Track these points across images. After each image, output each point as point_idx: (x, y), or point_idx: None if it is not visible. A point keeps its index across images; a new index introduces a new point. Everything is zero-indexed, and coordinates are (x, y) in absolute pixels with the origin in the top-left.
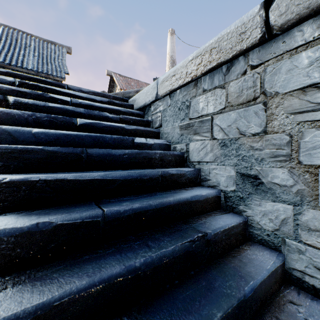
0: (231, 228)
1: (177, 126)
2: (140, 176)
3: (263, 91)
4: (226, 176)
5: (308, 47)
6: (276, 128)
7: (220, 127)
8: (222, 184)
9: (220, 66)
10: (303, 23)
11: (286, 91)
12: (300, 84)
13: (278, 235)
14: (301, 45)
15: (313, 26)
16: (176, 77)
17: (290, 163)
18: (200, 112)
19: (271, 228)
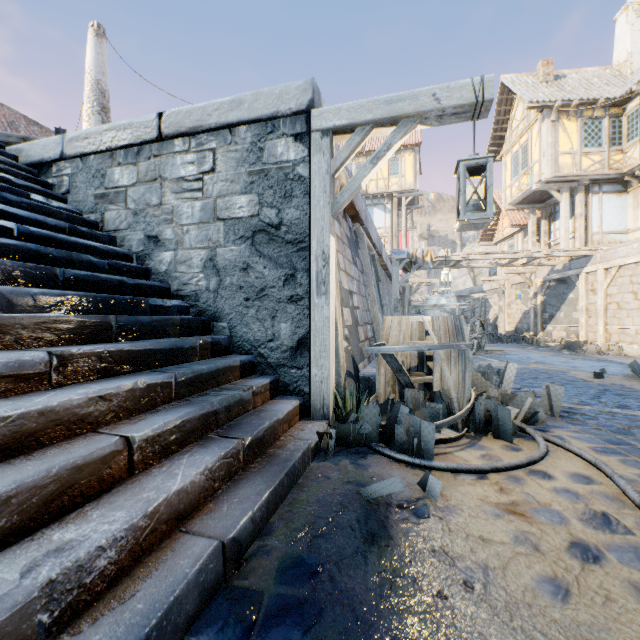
0: (133, 267)
1: (91, 194)
2: (45, 221)
3: (161, 176)
4: (138, 240)
5: (180, 155)
6: (167, 202)
7: (133, 199)
8: (135, 247)
9: (133, 147)
10: (179, 139)
11: (171, 178)
12: (177, 176)
13: (168, 273)
14: (178, 152)
15: (182, 143)
16: (89, 141)
17: (173, 224)
18: (116, 183)
19: (164, 270)
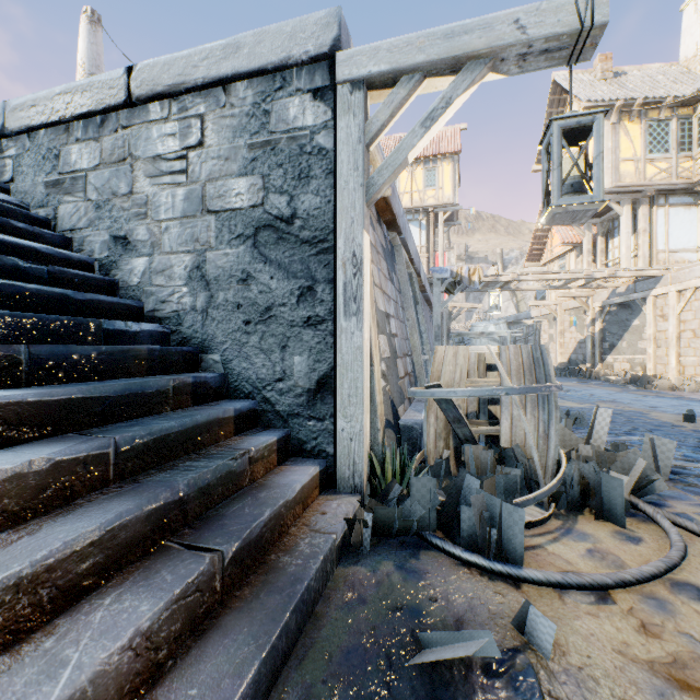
0: (90, 278)
1: (41, 182)
2: None
3: (131, 154)
4: (101, 242)
5: (157, 124)
6: (139, 190)
7: (96, 186)
8: (98, 252)
9: (94, 116)
10: (155, 103)
11: (145, 157)
12: (153, 153)
13: (141, 287)
14: (154, 121)
15: (160, 109)
16: (37, 110)
17: (148, 220)
18: (73, 166)
19: (136, 283)
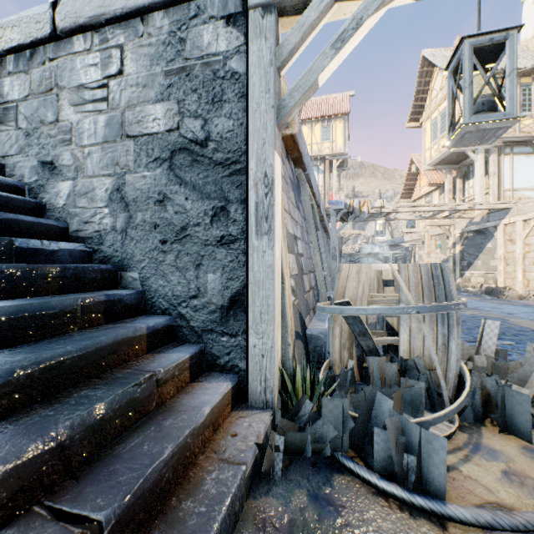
0: (14, 199)
1: None
2: None
3: (57, 84)
4: (30, 168)
5: (81, 56)
6: (64, 118)
7: (25, 115)
8: (27, 177)
9: (24, 50)
10: (78, 36)
11: (70, 87)
12: (77, 83)
13: (66, 209)
14: (77, 53)
15: (83, 41)
16: None
17: (72, 146)
18: (5, 98)
19: (62, 205)
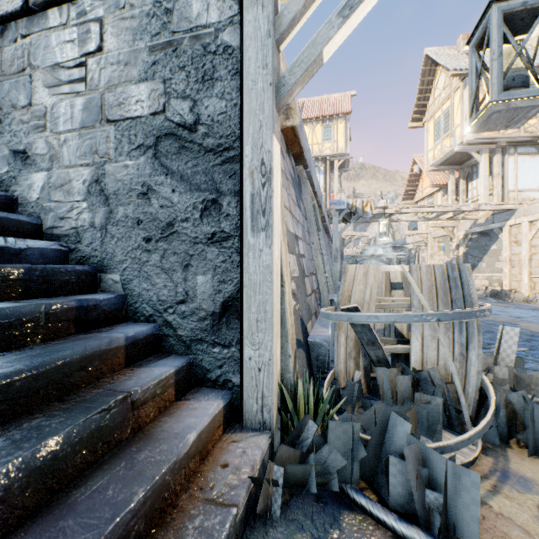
0: None
1: None
2: None
3: (30, 64)
4: (1, 158)
5: (56, 31)
6: (38, 101)
7: None
8: None
9: None
10: (54, 9)
11: (44, 67)
12: (52, 62)
13: (40, 203)
14: (52, 28)
15: (59, 15)
16: None
17: (47, 133)
18: None
19: (35, 199)
